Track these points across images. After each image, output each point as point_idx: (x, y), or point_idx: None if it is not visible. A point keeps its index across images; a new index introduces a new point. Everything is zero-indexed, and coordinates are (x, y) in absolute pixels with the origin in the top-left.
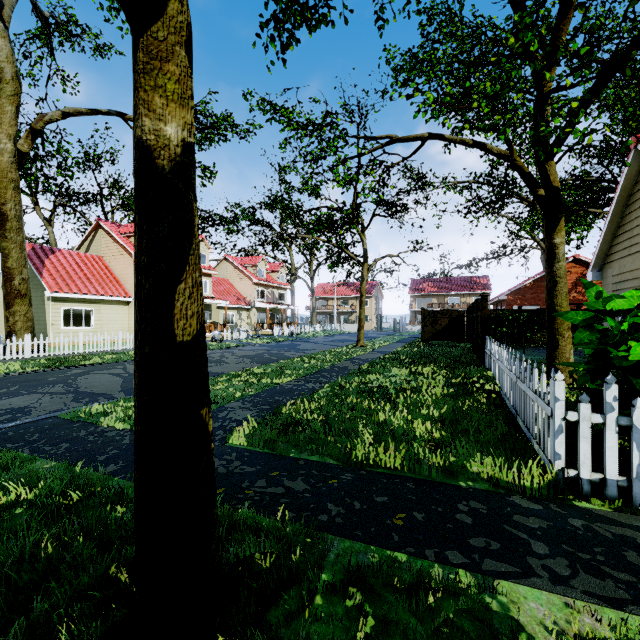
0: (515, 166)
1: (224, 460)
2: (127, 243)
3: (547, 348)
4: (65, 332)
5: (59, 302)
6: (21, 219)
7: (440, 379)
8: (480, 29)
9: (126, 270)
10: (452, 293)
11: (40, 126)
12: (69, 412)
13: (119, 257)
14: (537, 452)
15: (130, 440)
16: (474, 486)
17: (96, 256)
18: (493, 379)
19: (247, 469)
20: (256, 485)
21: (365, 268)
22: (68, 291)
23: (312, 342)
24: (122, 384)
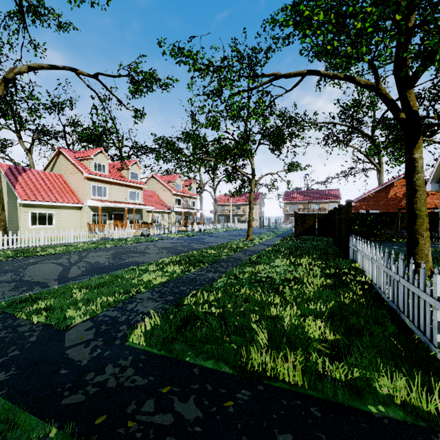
0: (380, 94)
1: (118, 367)
2: (80, 164)
3: (408, 245)
4: (32, 229)
5: (28, 207)
6: None
7: (316, 270)
8: None
9: (79, 184)
10: (313, 201)
11: (11, 76)
12: (1, 302)
13: (74, 175)
14: None
15: (37, 337)
16: (387, 413)
17: (57, 174)
18: (361, 271)
19: (138, 381)
20: (142, 410)
21: (253, 182)
22: (34, 199)
23: (214, 236)
24: (60, 273)
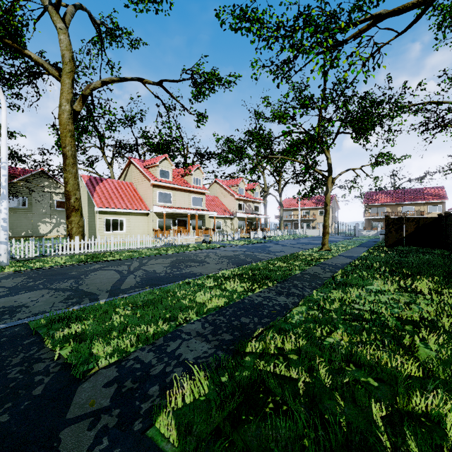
0: None
1: None
2: (147, 172)
3: None
4: (107, 235)
5: (103, 214)
6: (75, 157)
7: None
8: None
9: (146, 191)
10: (405, 203)
11: (87, 92)
12: (43, 317)
13: (142, 182)
14: None
15: (44, 387)
16: None
17: (128, 183)
18: None
19: None
20: None
21: (329, 180)
22: (108, 207)
23: (281, 244)
24: (115, 282)
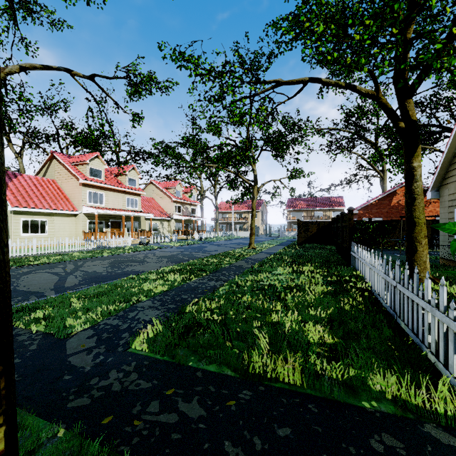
0: (380, 103)
1: (122, 372)
2: (74, 170)
3: (407, 253)
4: (24, 238)
5: (19, 215)
6: None
7: (318, 277)
8: (347, 0)
9: (74, 190)
10: (317, 209)
11: (1, 76)
12: None
13: (68, 180)
14: (434, 363)
15: (37, 345)
16: (379, 408)
17: (51, 180)
18: (362, 278)
19: (142, 385)
20: (148, 410)
21: (255, 189)
22: (26, 206)
23: (215, 245)
24: (56, 282)
